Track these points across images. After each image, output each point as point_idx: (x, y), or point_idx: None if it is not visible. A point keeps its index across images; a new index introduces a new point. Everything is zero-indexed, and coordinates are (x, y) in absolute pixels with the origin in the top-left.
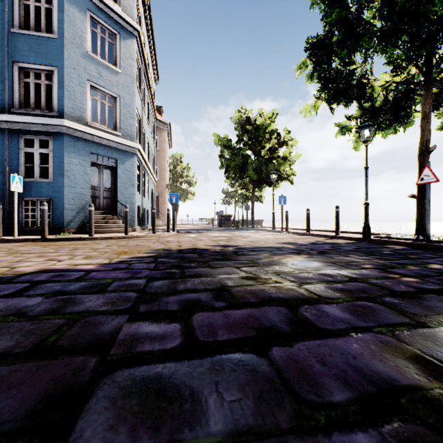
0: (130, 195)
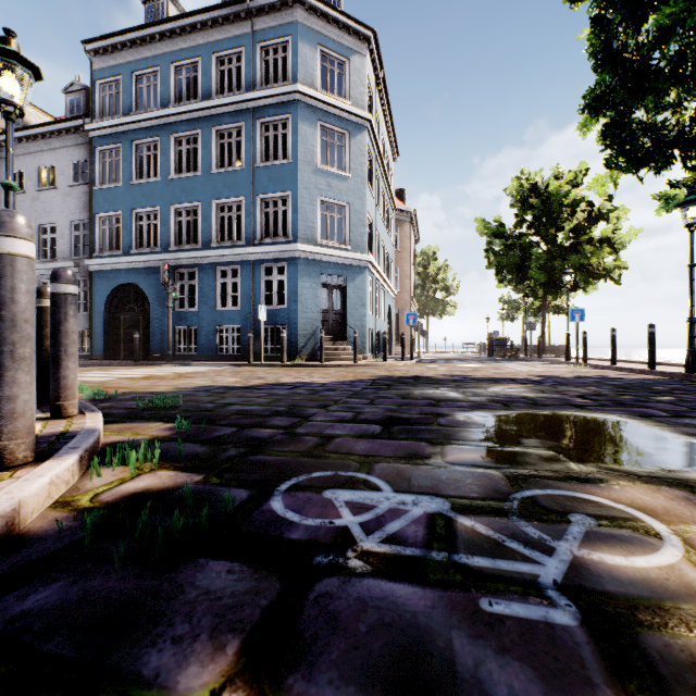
0: (360, 317)
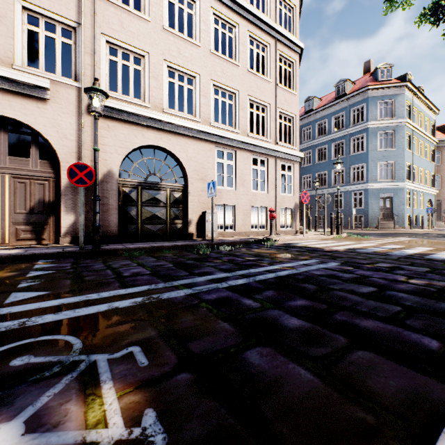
0: (401, 210)
